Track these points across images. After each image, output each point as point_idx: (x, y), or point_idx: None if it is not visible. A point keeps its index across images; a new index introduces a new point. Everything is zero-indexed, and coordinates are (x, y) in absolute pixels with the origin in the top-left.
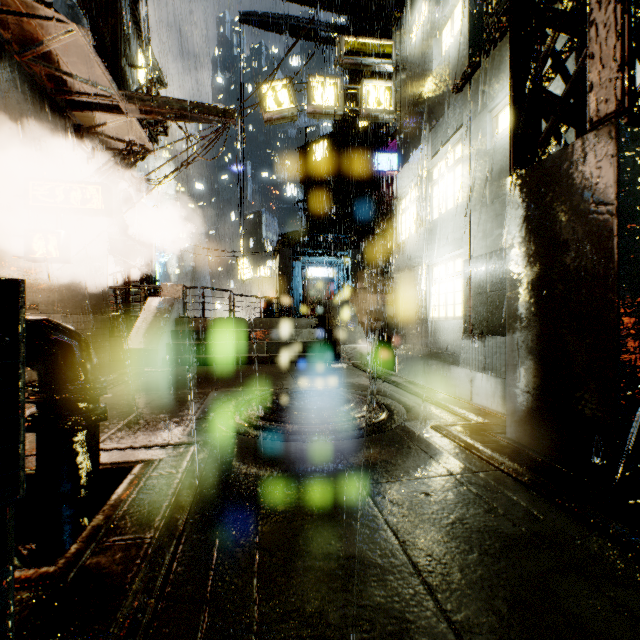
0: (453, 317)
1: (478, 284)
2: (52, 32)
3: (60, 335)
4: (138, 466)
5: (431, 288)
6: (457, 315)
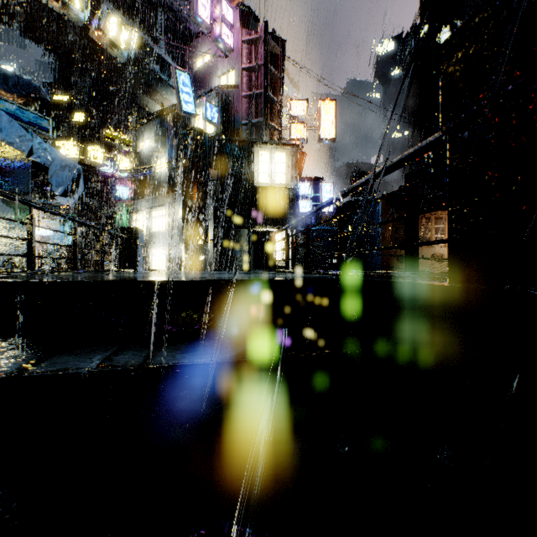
0: (162, 269)
1: (172, 259)
2: None
3: None
4: None
5: (152, 258)
6: (164, 269)
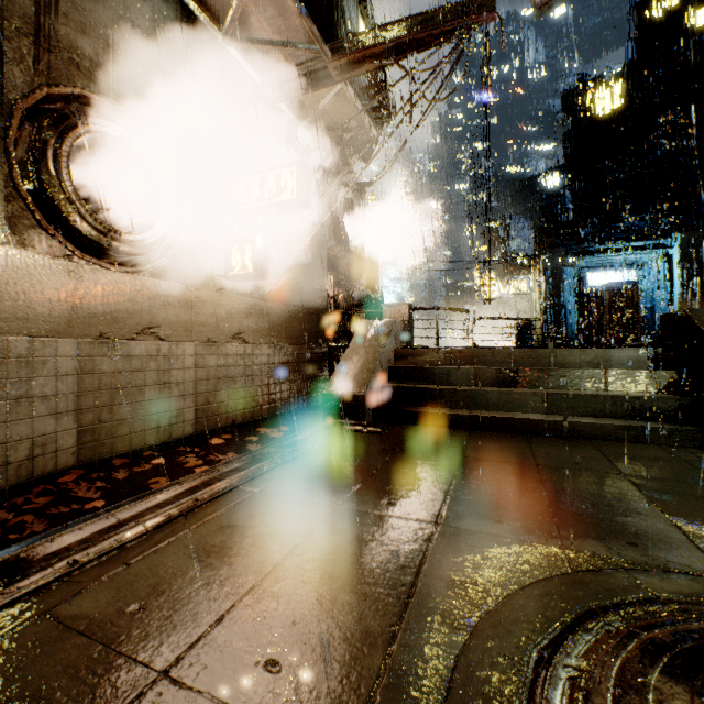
0: None
1: None
2: None
3: None
4: None
5: None
6: None
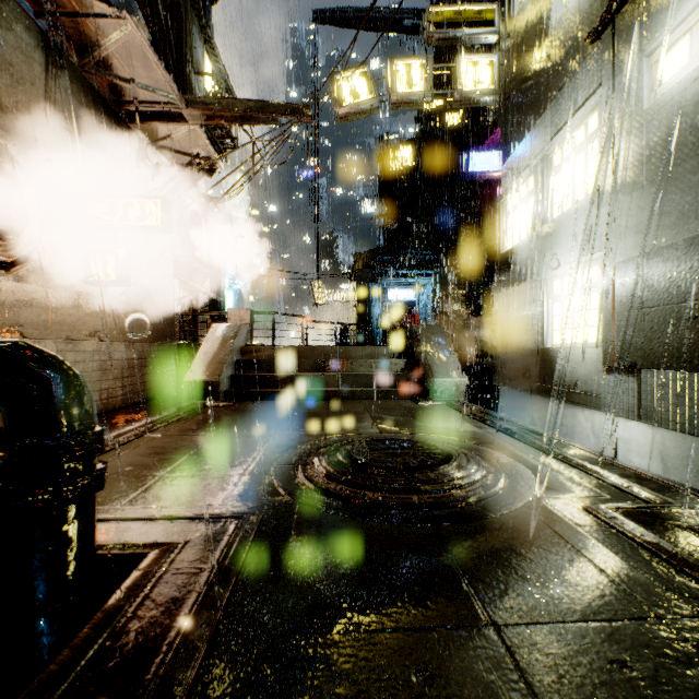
0: (584, 344)
1: (627, 298)
2: (109, 32)
3: (31, 365)
4: (152, 554)
5: (550, 307)
6: (591, 341)
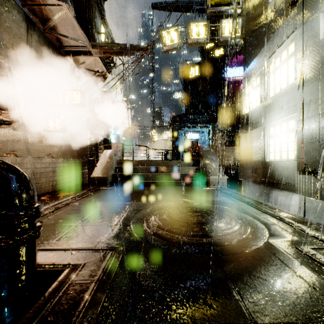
0: (286, 159)
1: (310, 136)
2: (56, 13)
3: None
4: (66, 271)
5: (268, 141)
6: (290, 158)
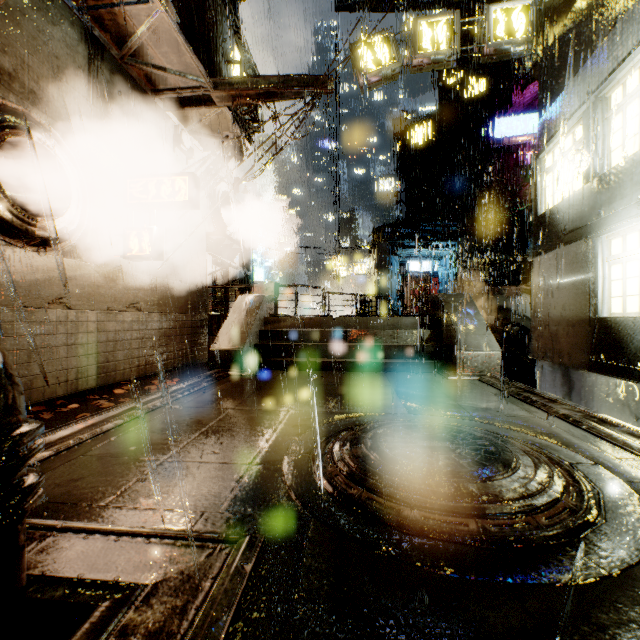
0: None
1: None
2: (142, 20)
3: None
4: (101, 608)
5: (606, 270)
6: None
